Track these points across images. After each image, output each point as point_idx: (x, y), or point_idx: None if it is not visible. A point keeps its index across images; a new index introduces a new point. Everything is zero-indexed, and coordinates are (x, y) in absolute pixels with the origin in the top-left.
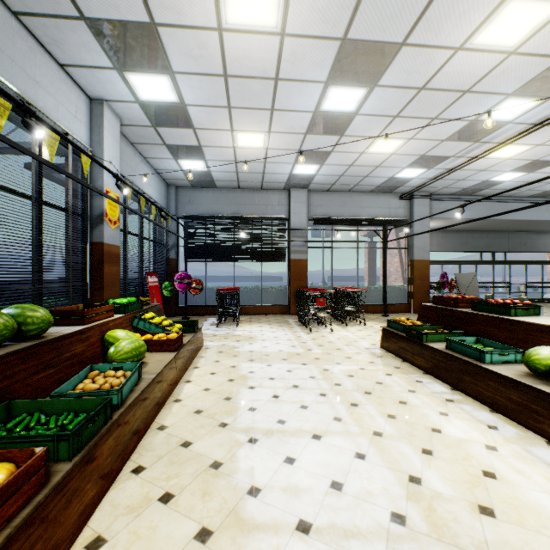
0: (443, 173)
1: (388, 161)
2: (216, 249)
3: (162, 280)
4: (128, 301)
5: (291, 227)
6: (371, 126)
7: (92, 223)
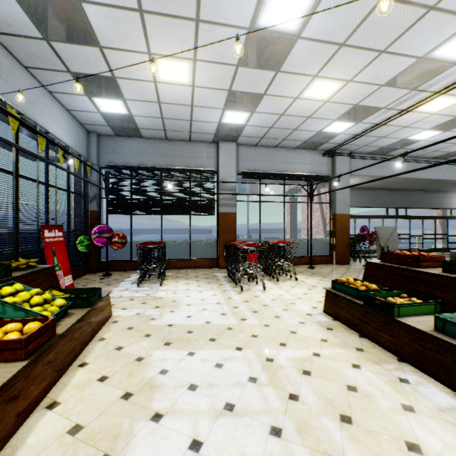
0: (371, 127)
1: (320, 111)
2: (142, 201)
3: (78, 234)
4: None
5: (220, 180)
6: (312, 59)
7: None
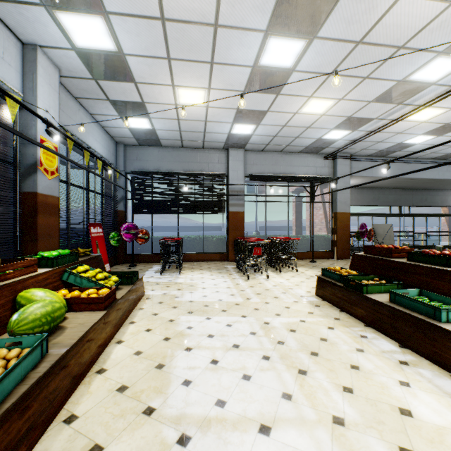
0: (366, 134)
1: (318, 123)
2: (162, 202)
3: (110, 230)
4: (58, 253)
5: (230, 182)
6: (306, 85)
7: (25, 173)
